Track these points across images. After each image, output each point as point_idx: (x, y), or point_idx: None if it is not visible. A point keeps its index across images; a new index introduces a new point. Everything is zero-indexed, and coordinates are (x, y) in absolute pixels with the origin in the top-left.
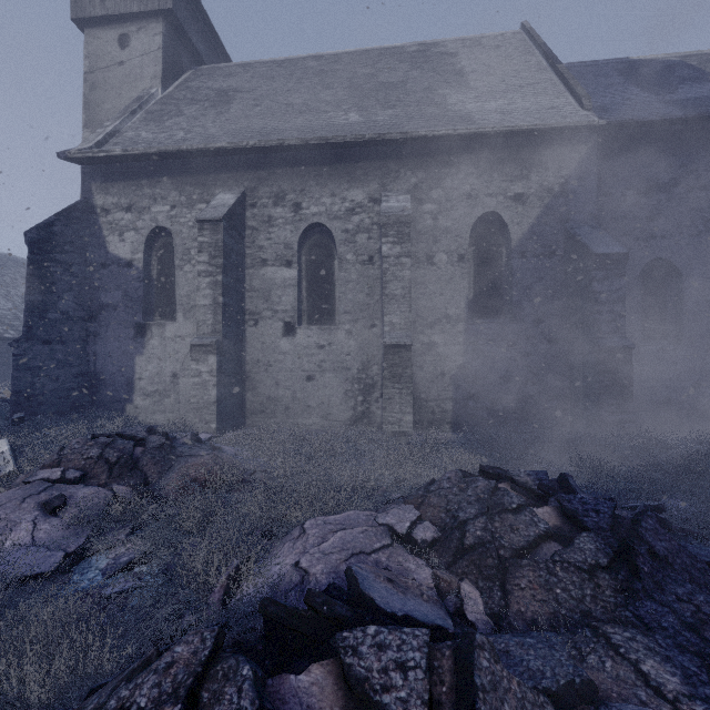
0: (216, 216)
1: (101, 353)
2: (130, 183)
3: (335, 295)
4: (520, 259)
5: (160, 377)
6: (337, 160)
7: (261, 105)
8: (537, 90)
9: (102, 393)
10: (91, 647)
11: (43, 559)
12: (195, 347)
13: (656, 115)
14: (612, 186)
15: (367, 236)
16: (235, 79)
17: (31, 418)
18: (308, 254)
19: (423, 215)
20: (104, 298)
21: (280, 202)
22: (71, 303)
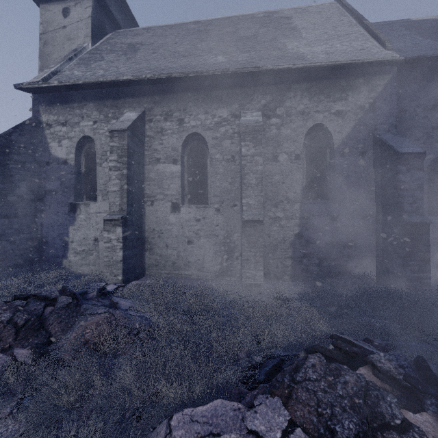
0: (123, 127)
1: (46, 224)
2: (65, 106)
3: (208, 183)
4: (340, 157)
5: (86, 241)
6: (209, 88)
7: (157, 53)
8: (350, 38)
9: (46, 251)
10: None
11: None
12: (107, 221)
13: None
14: (407, 105)
15: (230, 142)
16: (141, 37)
17: None
18: (189, 155)
19: (270, 126)
20: (48, 186)
21: (169, 118)
22: (24, 189)
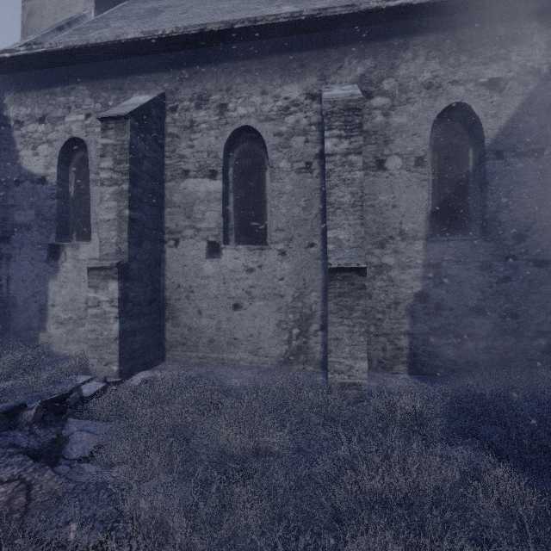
0: (122, 112)
1: (14, 277)
2: (43, 92)
3: (266, 211)
4: (497, 159)
5: (74, 304)
6: (269, 51)
7: (188, 12)
8: None
9: (15, 320)
10: None
11: None
12: (93, 271)
13: None
14: None
15: (304, 139)
16: (168, 0)
17: None
18: (236, 165)
19: (371, 111)
20: (17, 218)
21: (203, 104)
22: None
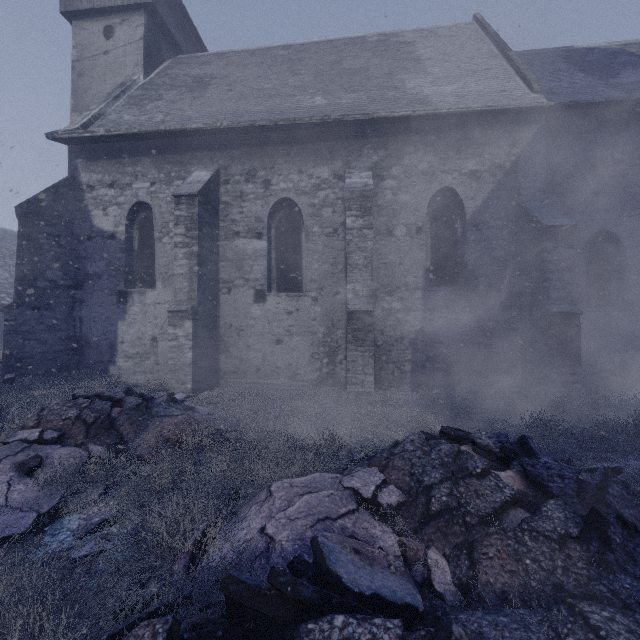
0: (192, 192)
1: (86, 318)
2: (113, 162)
3: (302, 265)
4: (474, 231)
5: (140, 341)
6: (304, 139)
7: (234, 90)
8: (489, 75)
9: (87, 355)
10: (46, 625)
11: (15, 521)
12: (172, 313)
13: (600, 98)
14: (560, 164)
15: (332, 210)
16: (211, 67)
17: (21, 379)
18: (278, 227)
19: (383, 191)
20: (89, 268)
21: (251, 179)
22: (59, 272)
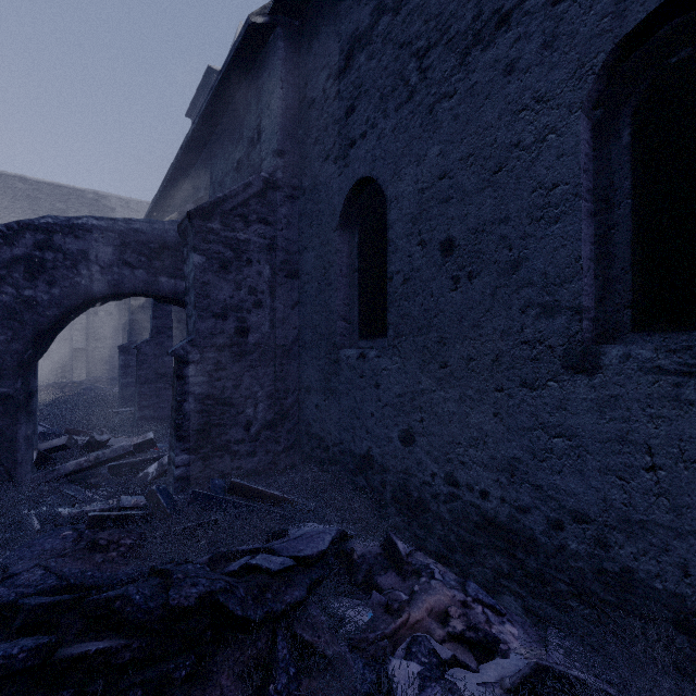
0: None
1: None
2: None
3: None
4: None
5: None
6: None
7: None
8: None
9: None
10: None
11: None
12: None
13: None
14: None
15: None
16: None
17: None
18: None
19: None
20: None
21: None
22: None
